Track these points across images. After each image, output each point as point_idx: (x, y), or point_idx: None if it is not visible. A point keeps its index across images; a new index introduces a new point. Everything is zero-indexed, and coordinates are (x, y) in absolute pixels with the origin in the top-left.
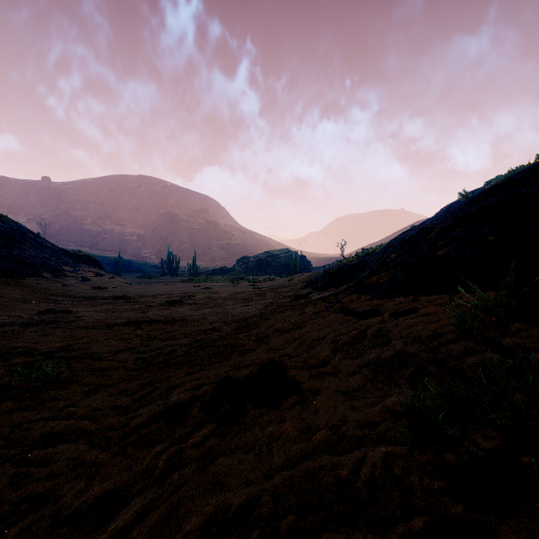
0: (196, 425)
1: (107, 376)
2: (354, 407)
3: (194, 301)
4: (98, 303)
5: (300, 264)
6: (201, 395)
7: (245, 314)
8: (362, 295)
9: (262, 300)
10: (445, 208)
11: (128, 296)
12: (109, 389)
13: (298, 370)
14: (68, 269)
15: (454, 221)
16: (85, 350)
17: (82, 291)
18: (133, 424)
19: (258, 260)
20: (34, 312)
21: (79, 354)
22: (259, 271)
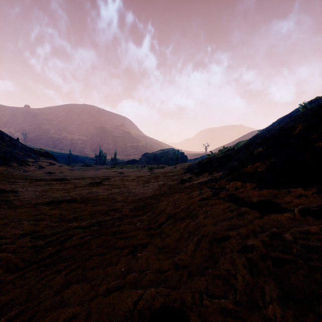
0: None
1: None
2: None
3: (109, 183)
4: (41, 184)
5: (180, 158)
6: None
7: (143, 194)
8: (245, 182)
9: (156, 182)
10: (279, 119)
11: (66, 179)
12: None
13: None
14: (31, 160)
15: (317, 120)
16: None
17: (37, 175)
18: None
19: (154, 155)
20: None
21: None
22: (155, 162)
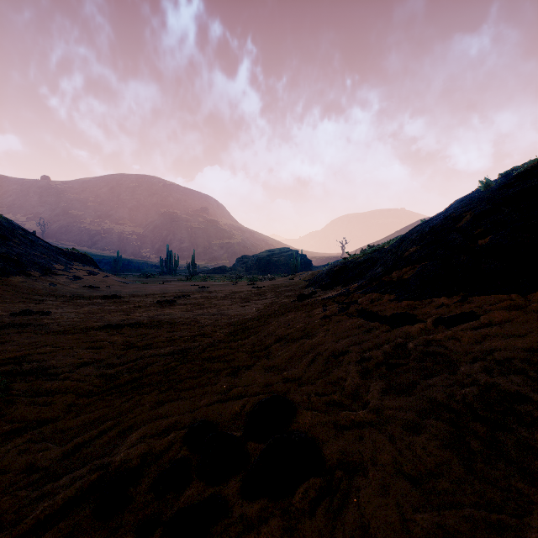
0: (135, 534)
1: (50, 403)
2: (451, 534)
3: (188, 301)
4: (83, 303)
5: (300, 263)
6: (163, 451)
7: (242, 316)
8: (383, 294)
9: (261, 300)
10: (456, 202)
11: (119, 296)
12: (40, 429)
13: (315, 412)
14: (59, 267)
15: (490, 207)
16: (40, 363)
17: (71, 290)
18: (30, 521)
19: (258, 259)
20: (8, 314)
21: (30, 369)
22: (259, 270)
